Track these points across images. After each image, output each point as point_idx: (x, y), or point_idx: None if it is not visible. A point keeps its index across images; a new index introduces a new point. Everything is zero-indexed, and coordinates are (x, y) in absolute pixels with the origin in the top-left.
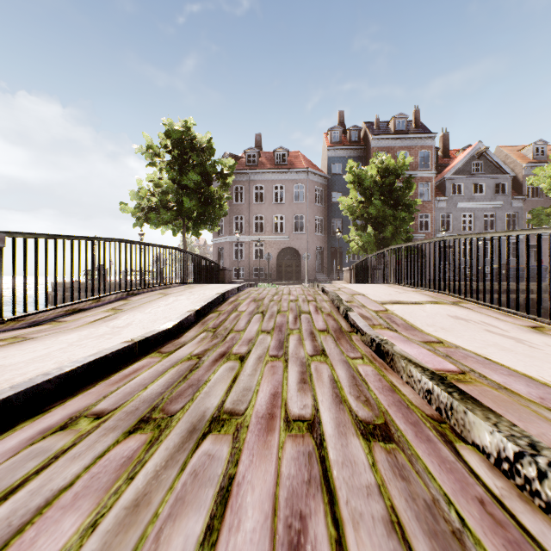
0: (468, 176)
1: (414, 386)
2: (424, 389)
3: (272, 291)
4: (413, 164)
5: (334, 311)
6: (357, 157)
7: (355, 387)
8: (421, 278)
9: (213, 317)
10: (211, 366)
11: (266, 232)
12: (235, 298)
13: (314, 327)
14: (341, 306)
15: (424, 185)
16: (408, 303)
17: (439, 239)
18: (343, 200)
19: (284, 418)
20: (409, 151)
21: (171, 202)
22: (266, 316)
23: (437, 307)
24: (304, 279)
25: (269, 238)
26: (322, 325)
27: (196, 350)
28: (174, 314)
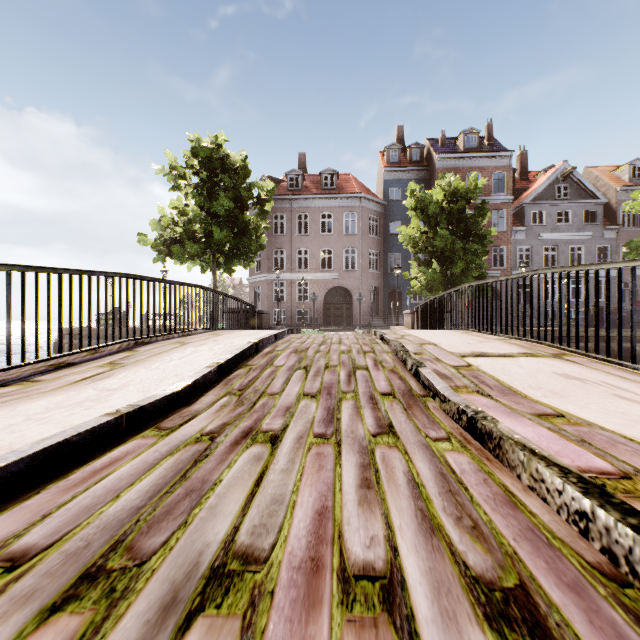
0: (551, 202)
1: (547, 498)
2: (572, 509)
3: (318, 339)
4: (486, 188)
5: (399, 366)
6: (419, 180)
7: (449, 498)
8: (506, 323)
9: (241, 374)
10: (227, 453)
11: (311, 268)
12: (271, 348)
13: (375, 389)
14: (408, 360)
15: (499, 213)
16: (495, 356)
17: (531, 274)
18: (402, 230)
19: (338, 572)
20: (481, 173)
21: (199, 233)
22: (310, 373)
23: (536, 362)
24: (356, 324)
25: (314, 275)
26: (385, 385)
27: (211, 425)
28: (188, 371)
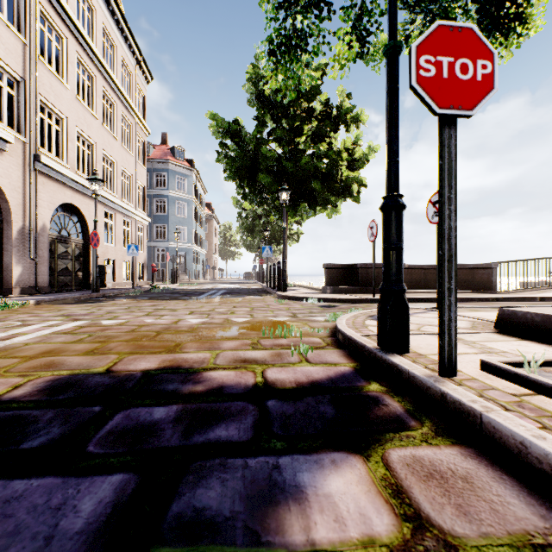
0: None
1: None
2: None
3: None
4: None
5: None
6: None
7: None
8: None
9: None
10: None
11: None
12: None
13: None
14: None
15: None
16: None
17: None
18: None
19: None
20: None
21: None
22: None
23: None
24: None
25: None
26: None
27: None
28: None
